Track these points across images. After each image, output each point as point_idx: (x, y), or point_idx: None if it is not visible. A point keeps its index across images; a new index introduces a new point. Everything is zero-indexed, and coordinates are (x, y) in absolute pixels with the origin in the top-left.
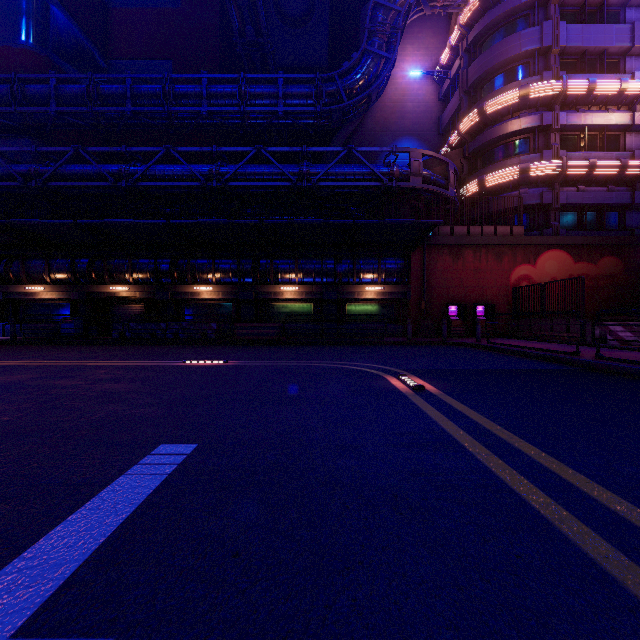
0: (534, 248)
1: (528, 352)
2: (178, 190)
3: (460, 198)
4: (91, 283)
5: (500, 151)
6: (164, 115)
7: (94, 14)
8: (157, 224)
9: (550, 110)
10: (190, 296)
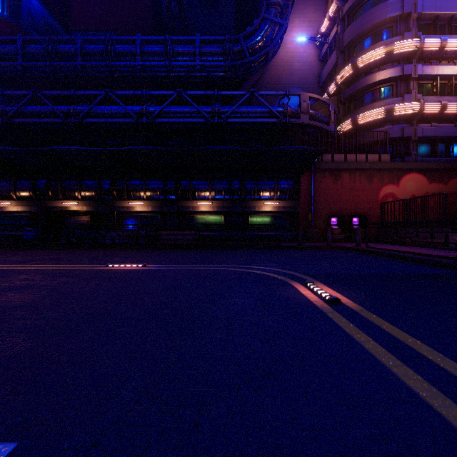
0: (397, 172)
1: (409, 256)
2: (116, 126)
3: (337, 134)
4: (48, 199)
5: (369, 96)
6: (107, 69)
7: None
8: (96, 150)
9: (409, 63)
10: (126, 209)
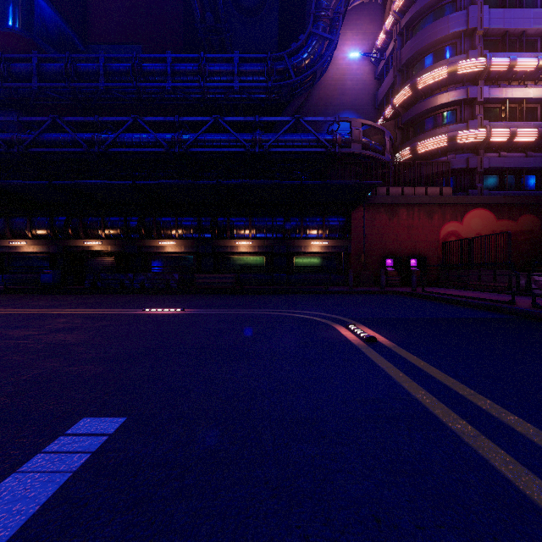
0: (461, 207)
1: (464, 301)
2: (145, 155)
3: (394, 164)
4: (68, 238)
5: (430, 122)
6: (133, 90)
7: (74, 4)
8: (124, 185)
9: (475, 85)
10: (156, 250)
